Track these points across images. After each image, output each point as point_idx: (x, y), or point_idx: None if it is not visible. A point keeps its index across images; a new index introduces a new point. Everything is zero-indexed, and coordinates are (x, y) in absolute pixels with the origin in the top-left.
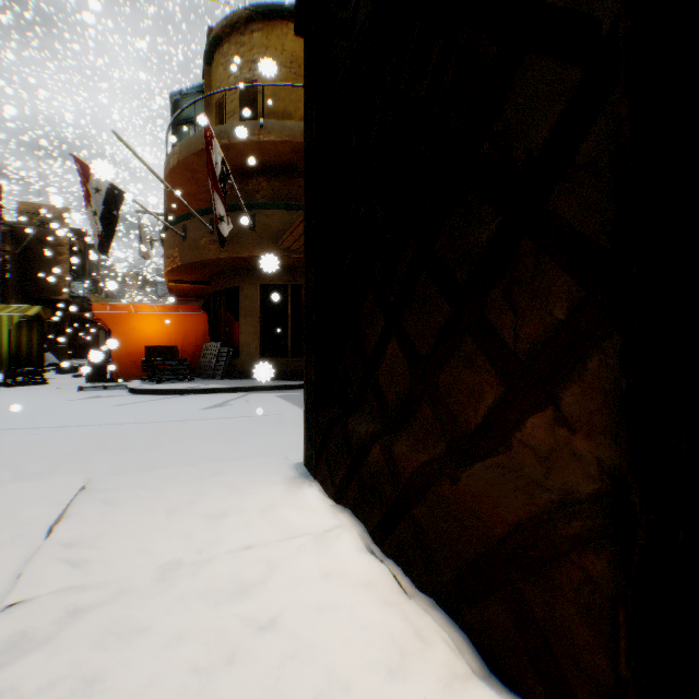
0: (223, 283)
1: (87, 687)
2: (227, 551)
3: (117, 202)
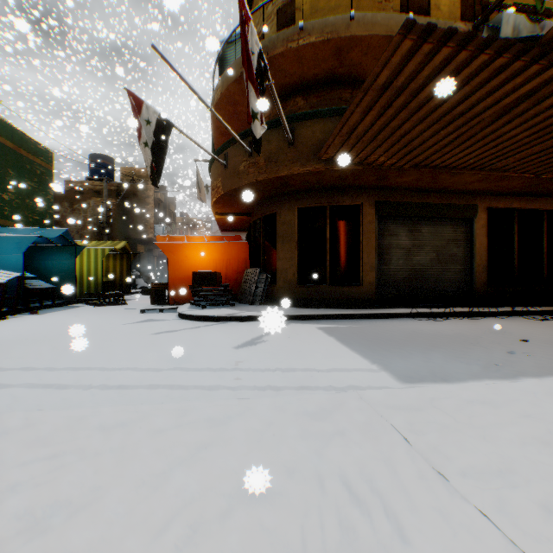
0: (261, 211)
1: None
2: None
3: (165, 133)
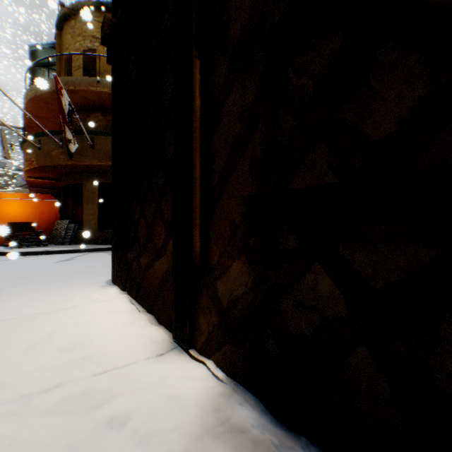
0: (71, 180)
1: (3, 340)
2: (64, 308)
3: None
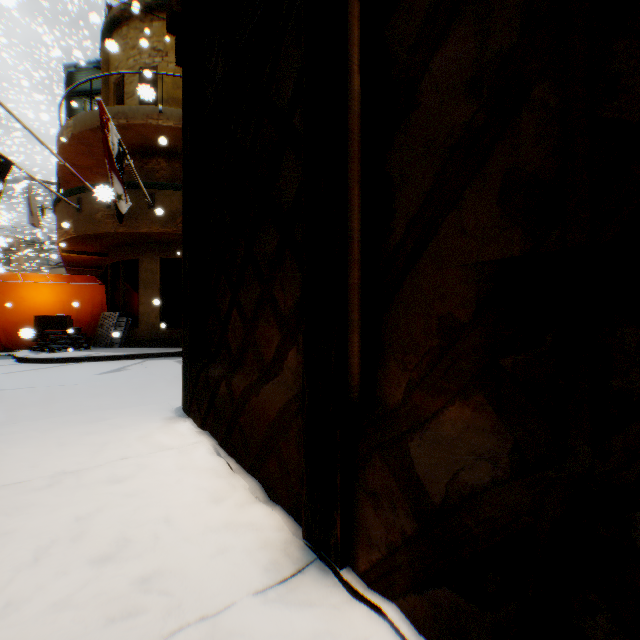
0: (122, 255)
1: None
2: (108, 462)
3: (4, 171)
